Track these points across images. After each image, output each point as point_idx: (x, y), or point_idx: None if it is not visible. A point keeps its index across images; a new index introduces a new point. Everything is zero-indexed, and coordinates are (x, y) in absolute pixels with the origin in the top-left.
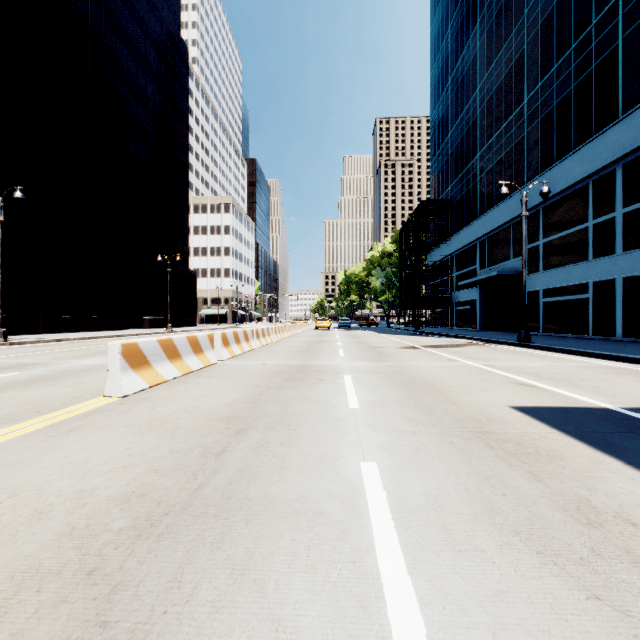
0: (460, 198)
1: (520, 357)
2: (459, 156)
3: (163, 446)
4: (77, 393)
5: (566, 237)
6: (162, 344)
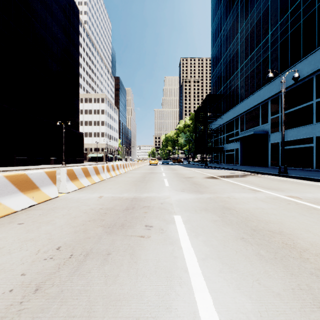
0: (228, 93)
1: (300, 186)
2: (228, 70)
3: None
4: None
5: (297, 110)
6: None
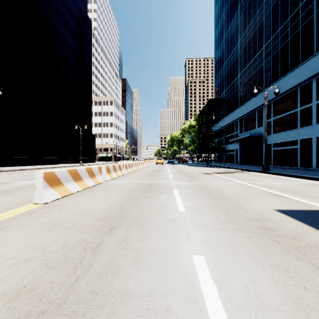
0: (229, 97)
1: (266, 179)
2: (229, 76)
3: (58, 241)
4: (18, 201)
5: (285, 116)
6: (70, 172)
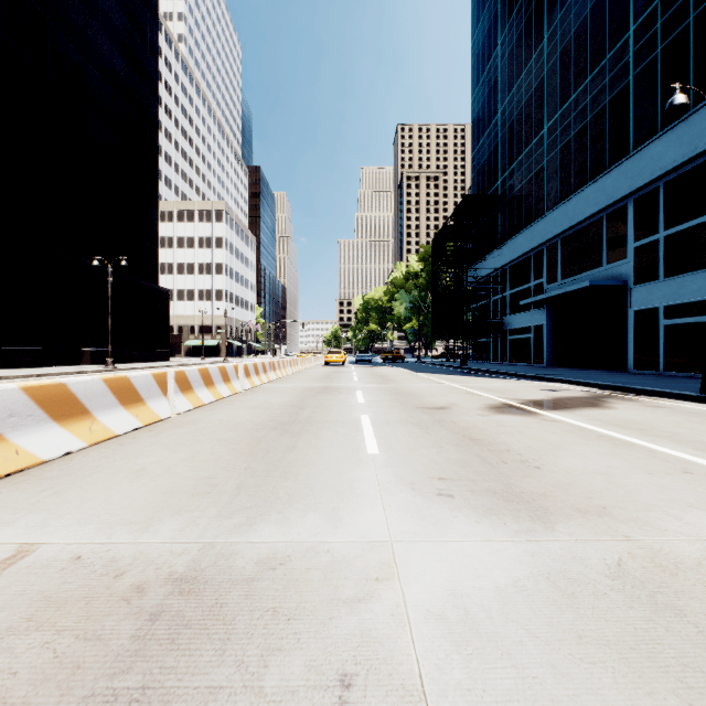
0: (516, 192)
1: None
2: (515, 137)
3: None
4: None
5: None
6: None
